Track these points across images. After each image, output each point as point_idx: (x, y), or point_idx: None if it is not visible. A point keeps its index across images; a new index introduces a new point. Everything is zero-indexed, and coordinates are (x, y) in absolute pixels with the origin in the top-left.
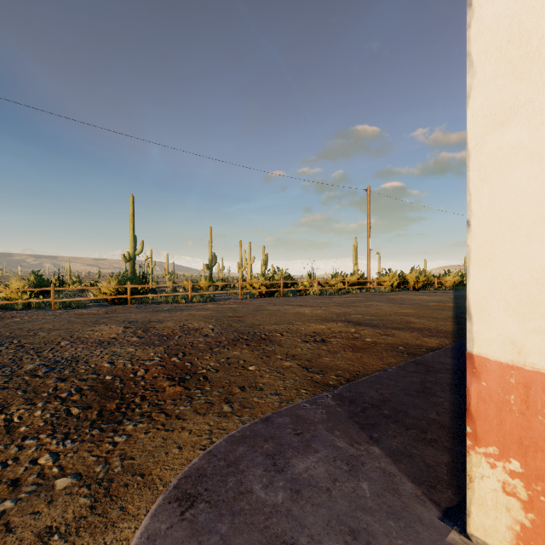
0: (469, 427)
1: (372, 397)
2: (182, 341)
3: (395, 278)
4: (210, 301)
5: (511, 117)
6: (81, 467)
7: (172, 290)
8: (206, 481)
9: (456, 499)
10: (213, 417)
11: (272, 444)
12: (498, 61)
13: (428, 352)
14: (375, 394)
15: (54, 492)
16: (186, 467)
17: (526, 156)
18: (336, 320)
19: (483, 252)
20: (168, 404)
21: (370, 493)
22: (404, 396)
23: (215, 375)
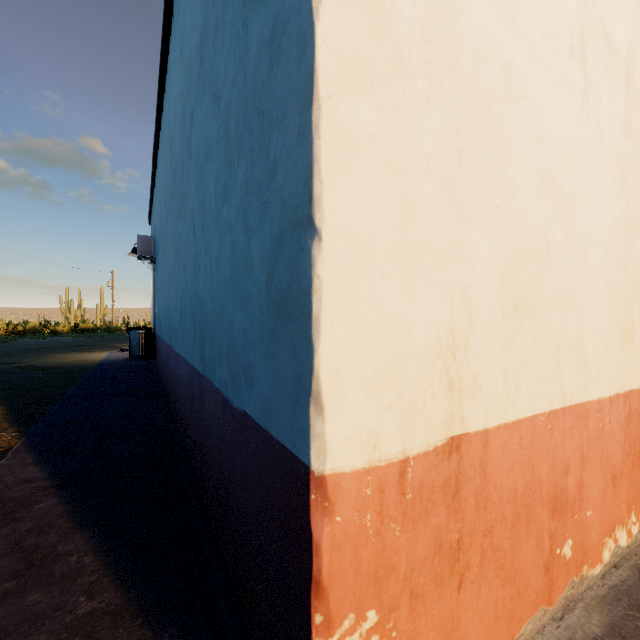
0: (320, 613)
1: None
2: None
3: None
4: None
5: (368, 88)
6: None
7: None
8: None
9: None
10: None
11: None
12: None
13: None
14: None
15: None
16: None
17: (381, 157)
18: None
19: (338, 291)
20: None
21: None
22: None
23: None
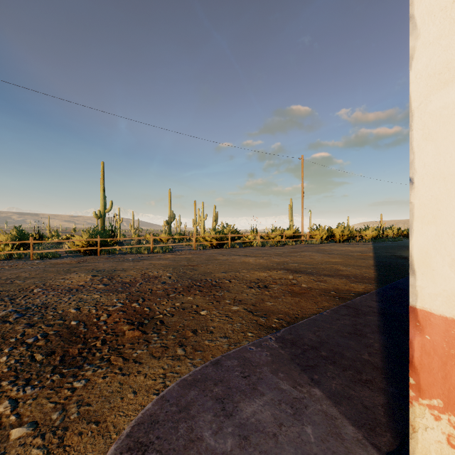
0: (412, 378)
1: (311, 339)
2: (143, 288)
3: (324, 232)
4: (169, 251)
5: None
6: (38, 414)
7: (137, 243)
8: (158, 428)
9: (395, 443)
10: (167, 361)
11: (221, 387)
12: (443, 22)
13: (356, 297)
14: (314, 336)
15: (8, 443)
16: (140, 414)
17: None
18: (276, 268)
19: (427, 209)
20: (126, 347)
21: (315, 438)
22: (339, 338)
23: (171, 320)
